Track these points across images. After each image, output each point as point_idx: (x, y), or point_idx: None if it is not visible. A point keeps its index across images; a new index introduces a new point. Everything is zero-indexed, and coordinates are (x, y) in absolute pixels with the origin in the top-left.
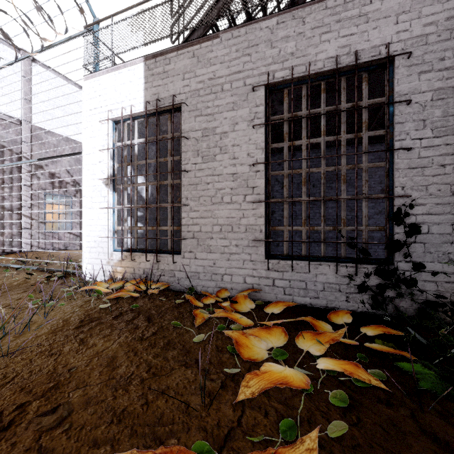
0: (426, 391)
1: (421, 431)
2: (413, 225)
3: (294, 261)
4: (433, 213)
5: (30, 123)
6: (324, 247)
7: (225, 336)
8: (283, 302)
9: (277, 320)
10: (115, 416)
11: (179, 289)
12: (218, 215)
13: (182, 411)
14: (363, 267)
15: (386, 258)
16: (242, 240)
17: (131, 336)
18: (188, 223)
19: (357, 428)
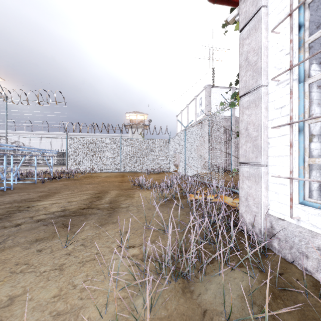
0: None
1: None
2: None
3: None
4: None
5: (234, 116)
6: None
7: None
8: None
9: None
10: None
11: None
12: None
13: None
14: None
15: None
16: None
17: None
18: None
19: None
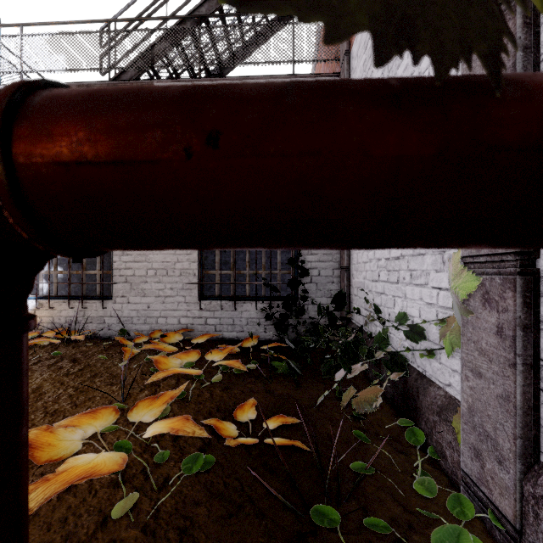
0: (281, 374)
1: (264, 390)
2: (303, 270)
3: (223, 301)
4: (322, 260)
5: None
6: (249, 288)
7: (151, 364)
8: (209, 335)
9: (202, 350)
10: (48, 413)
11: (109, 335)
12: (153, 259)
13: (106, 404)
14: (277, 303)
15: (294, 296)
16: (177, 283)
17: (56, 373)
18: (120, 267)
19: (227, 393)
